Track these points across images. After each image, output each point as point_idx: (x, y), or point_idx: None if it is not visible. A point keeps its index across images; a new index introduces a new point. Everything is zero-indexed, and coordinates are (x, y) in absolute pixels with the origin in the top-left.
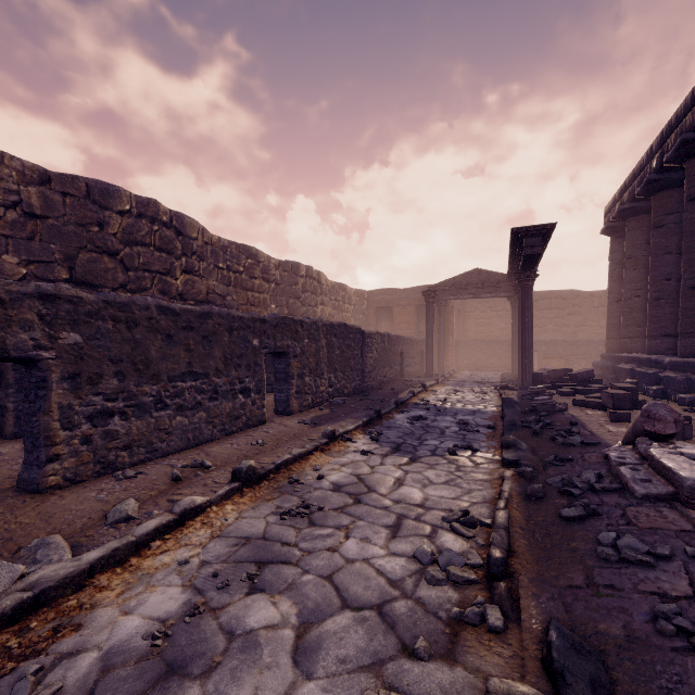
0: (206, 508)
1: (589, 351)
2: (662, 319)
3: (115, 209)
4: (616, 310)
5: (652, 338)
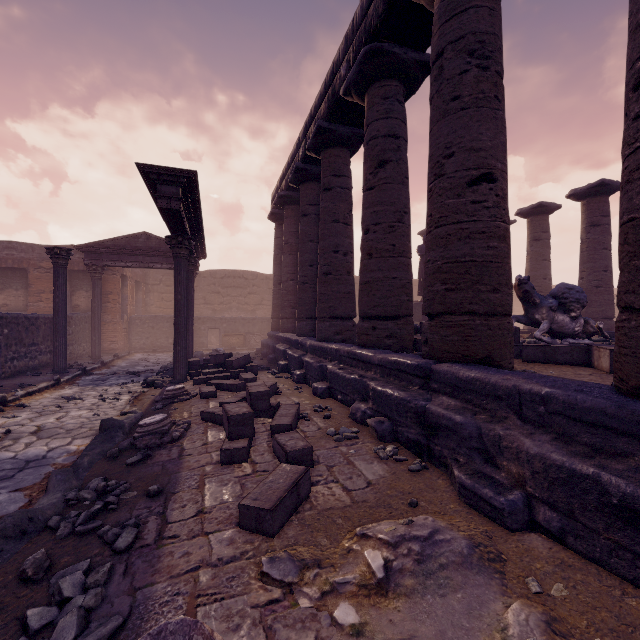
0: None
1: (263, 328)
2: (308, 303)
3: None
4: (279, 291)
5: (300, 320)
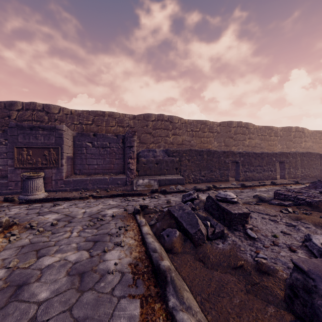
0: (267, 185)
1: None
2: None
3: (232, 127)
4: None
5: None
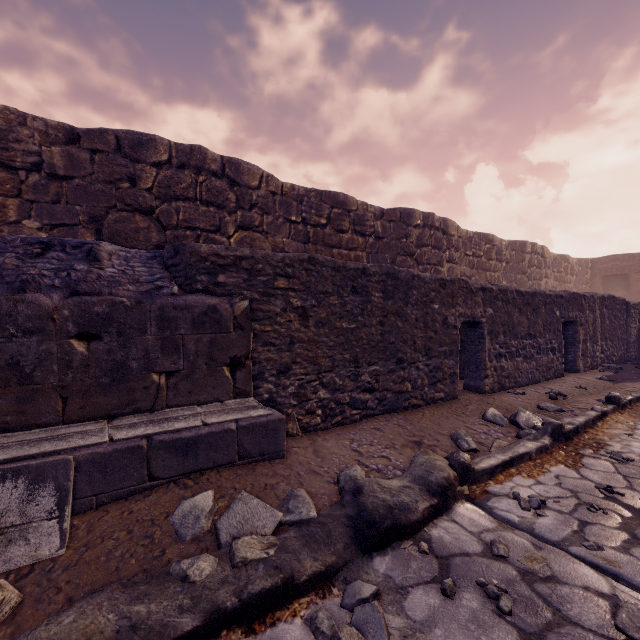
0: (607, 414)
1: None
2: None
3: (413, 224)
4: None
5: None
